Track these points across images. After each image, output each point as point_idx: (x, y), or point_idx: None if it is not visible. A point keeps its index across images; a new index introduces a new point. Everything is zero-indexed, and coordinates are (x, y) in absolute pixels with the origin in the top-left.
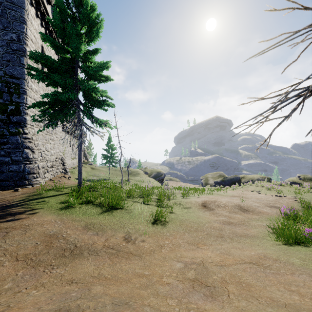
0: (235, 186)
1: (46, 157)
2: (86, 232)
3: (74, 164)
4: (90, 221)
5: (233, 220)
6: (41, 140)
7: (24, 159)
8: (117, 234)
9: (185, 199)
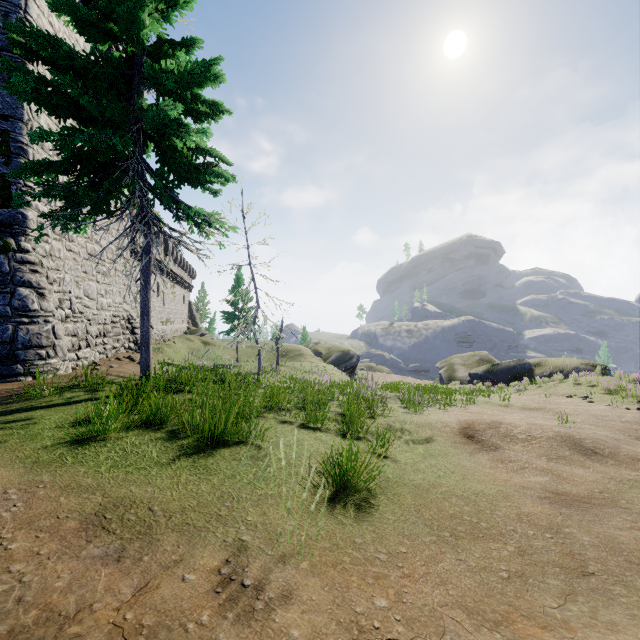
0: (522, 384)
1: (87, 312)
2: (81, 547)
3: (167, 333)
4: (124, 492)
5: (573, 485)
6: (72, 271)
7: (17, 311)
8: (193, 557)
9: (414, 416)
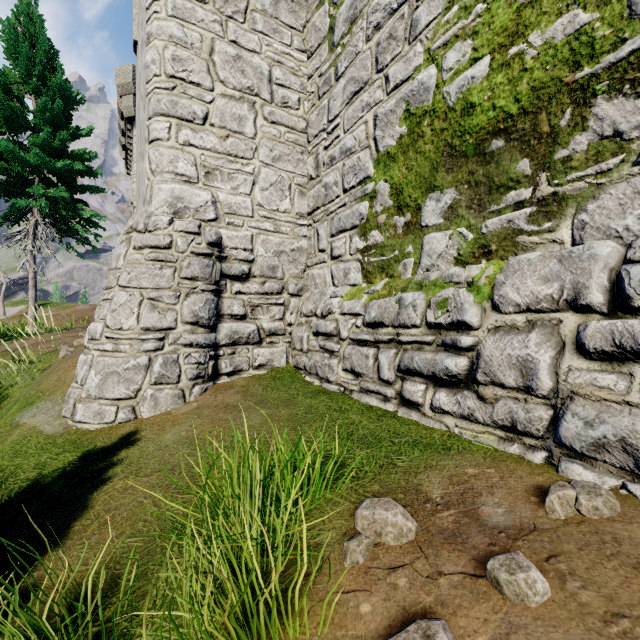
0: None
1: None
2: None
3: None
4: None
5: None
6: None
7: None
8: None
9: None
